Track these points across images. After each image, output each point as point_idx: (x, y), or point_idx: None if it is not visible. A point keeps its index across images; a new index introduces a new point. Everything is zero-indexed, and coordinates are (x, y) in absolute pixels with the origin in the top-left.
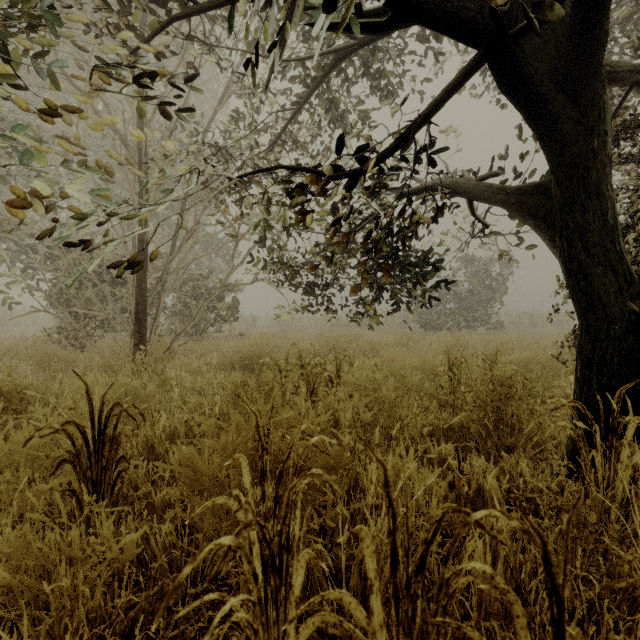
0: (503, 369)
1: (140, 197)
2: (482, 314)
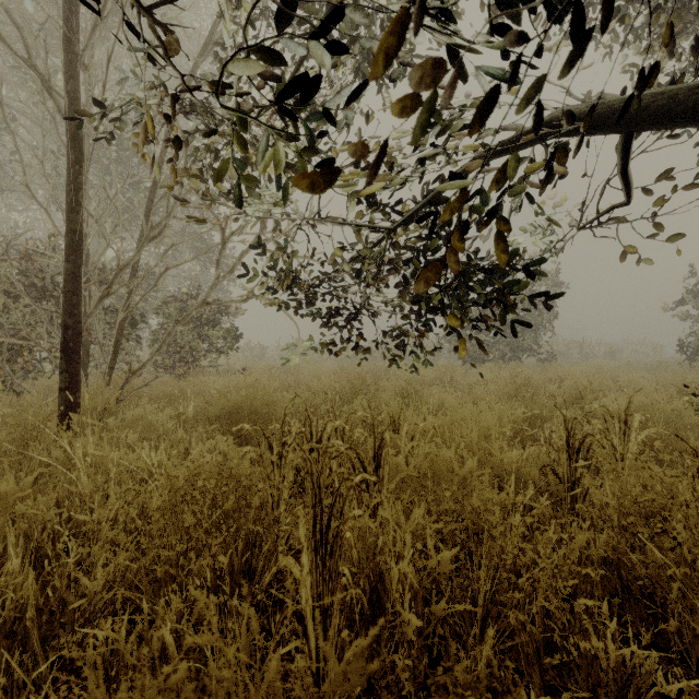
0: (641, 434)
1: (69, 166)
2: (531, 343)
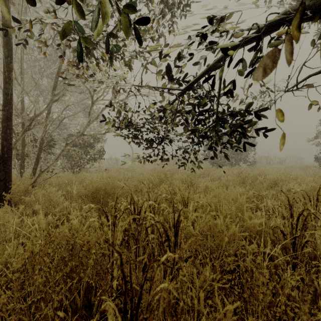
0: None
1: (4, 58)
2: (244, 157)
